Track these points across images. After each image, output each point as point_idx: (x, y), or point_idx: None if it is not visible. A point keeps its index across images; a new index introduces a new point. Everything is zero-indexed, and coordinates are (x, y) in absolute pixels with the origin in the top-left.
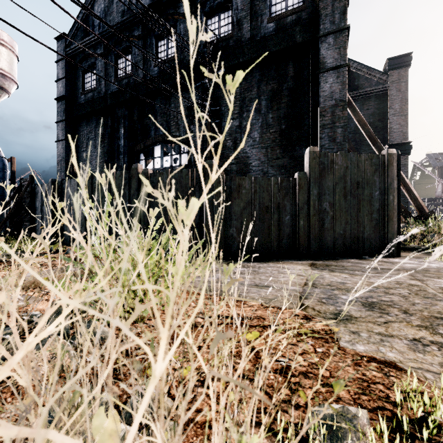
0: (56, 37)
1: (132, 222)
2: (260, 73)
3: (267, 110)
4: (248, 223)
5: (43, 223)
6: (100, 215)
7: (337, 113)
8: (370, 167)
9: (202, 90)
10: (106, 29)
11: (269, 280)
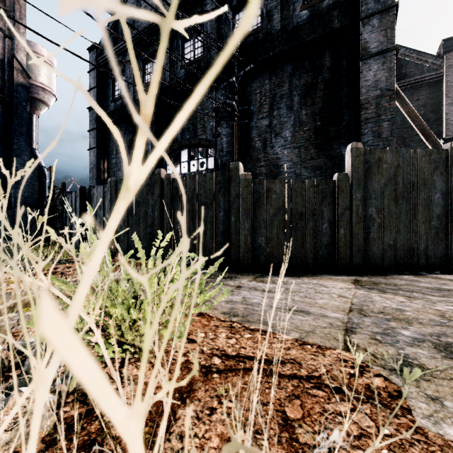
0: (88, 48)
1: (155, 230)
2: (292, 67)
3: (300, 106)
4: (278, 232)
5: (73, 230)
6: (124, 222)
7: (383, 104)
8: (428, 165)
9: (229, 89)
10: (134, 35)
11: (304, 302)
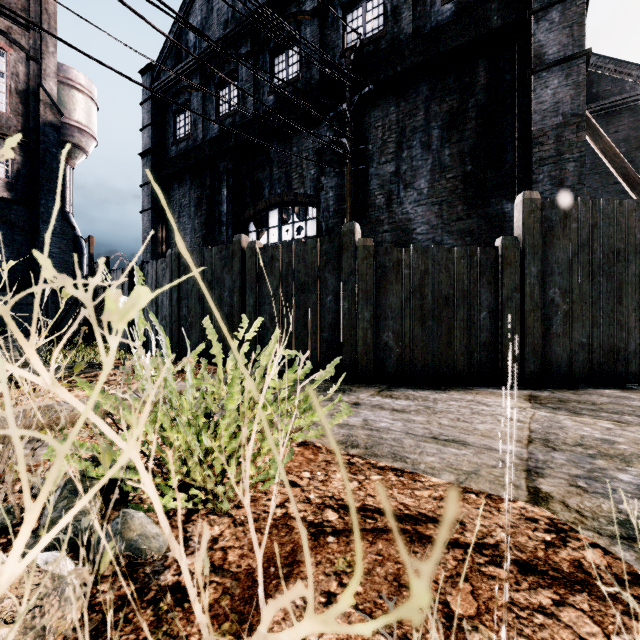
0: (140, 70)
1: (233, 322)
2: (430, 86)
3: (441, 143)
4: (413, 325)
5: None
6: (189, 312)
7: (566, 136)
8: None
9: (338, 122)
10: (204, 50)
11: (457, 428)
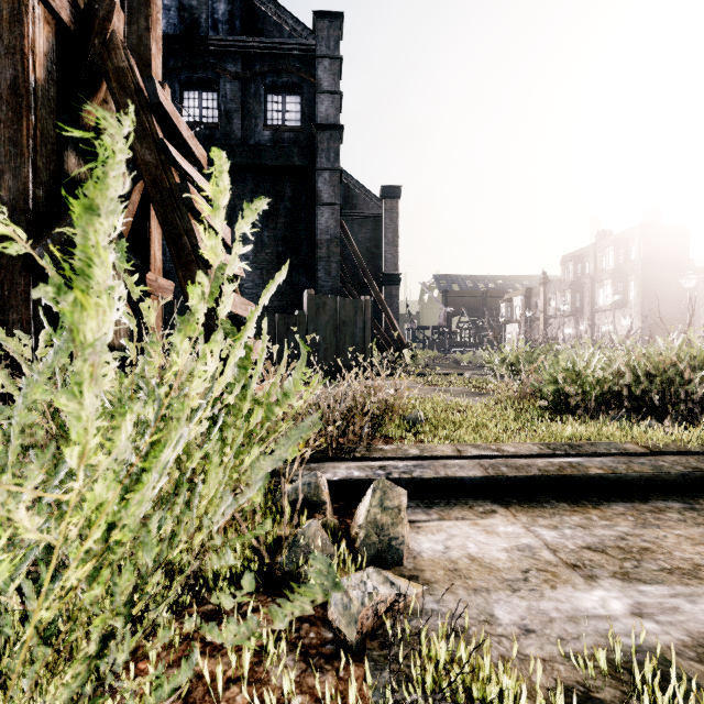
0: None
1: None
2: (254, 183)
3: (263, 227)
4: None
5: None
6: None
7: (332, 248)
8: (353, 310)
9: None
10: None
11: None
